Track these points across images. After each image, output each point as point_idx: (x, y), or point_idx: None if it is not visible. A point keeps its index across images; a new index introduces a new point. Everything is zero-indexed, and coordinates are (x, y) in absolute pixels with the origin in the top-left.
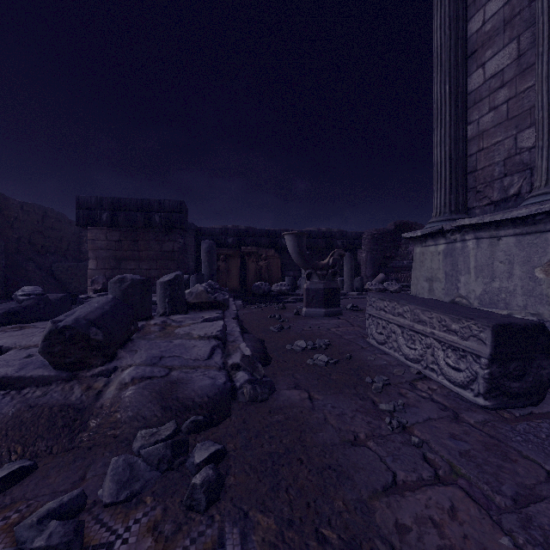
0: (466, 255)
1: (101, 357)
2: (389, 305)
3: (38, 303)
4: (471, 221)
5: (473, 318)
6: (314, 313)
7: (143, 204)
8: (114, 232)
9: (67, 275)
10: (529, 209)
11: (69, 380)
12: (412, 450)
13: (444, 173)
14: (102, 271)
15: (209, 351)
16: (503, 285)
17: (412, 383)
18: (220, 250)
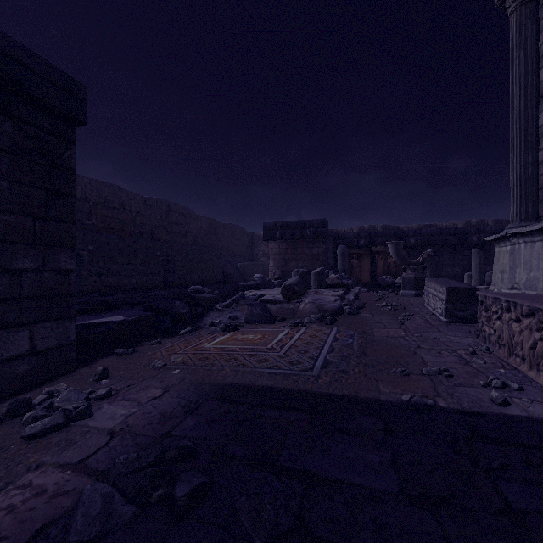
0: (519, 254)
1: (297, 297)
2: (430, 284)
3: (262, 282)
4: (516, 231)
5: (444, 285)
6: (407, 293)
7: (299, 224)
8: (283, 243)
9: (247, 271)
10: (539, 225)
11: (288, 303)
12: (398, 325)
13: (516, 191)
14: (276, 268)
15: (335, 299)
16: (535, 275)
17: (424, 316)
18: (353, 250)
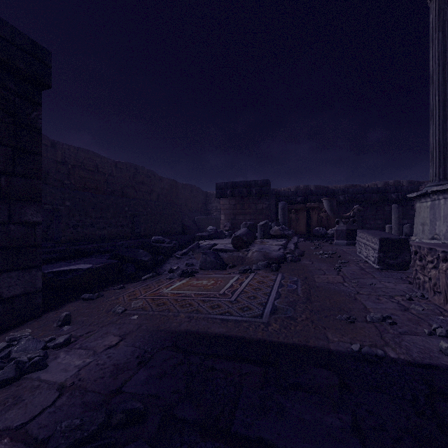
0: (439, 209)
1: (245, 246)
2: (362, 235)
3: (215, 233)
4: (437, 188)
5: (376, 236)
6: (340, 243)
7: (246, 184)
8: (233, 200)
9: (202, 223)
10: None
11: (237, 251)
12: (336, 272)
13: (435, 154)
14: (227, 221)
15: (278, 248)
16: None
17: (357, 263)
18: (291, 206)
